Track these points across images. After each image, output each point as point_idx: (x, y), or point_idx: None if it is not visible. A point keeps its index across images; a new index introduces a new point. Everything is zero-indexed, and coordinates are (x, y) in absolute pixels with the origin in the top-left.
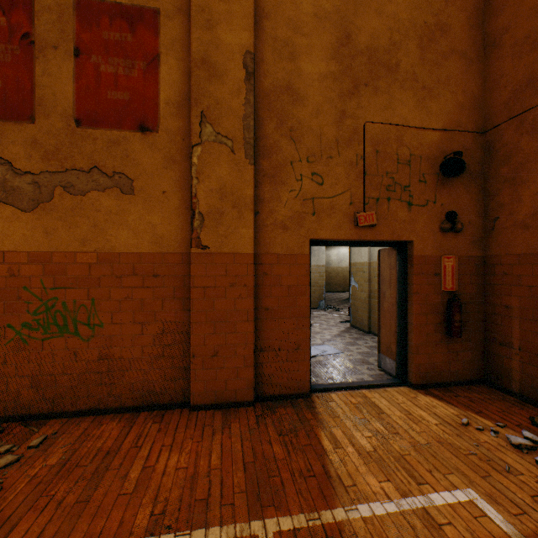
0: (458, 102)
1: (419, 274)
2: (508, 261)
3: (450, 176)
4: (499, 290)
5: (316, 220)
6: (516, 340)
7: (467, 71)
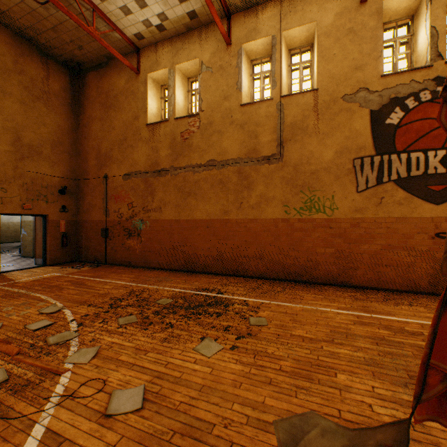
0: (68, 168)
1: (52, 226)
2: (82, 222)
3: (63, 194)
4: (81, 231)
5: (4, 206)
6: (84, 245)
7: (71, 159)
